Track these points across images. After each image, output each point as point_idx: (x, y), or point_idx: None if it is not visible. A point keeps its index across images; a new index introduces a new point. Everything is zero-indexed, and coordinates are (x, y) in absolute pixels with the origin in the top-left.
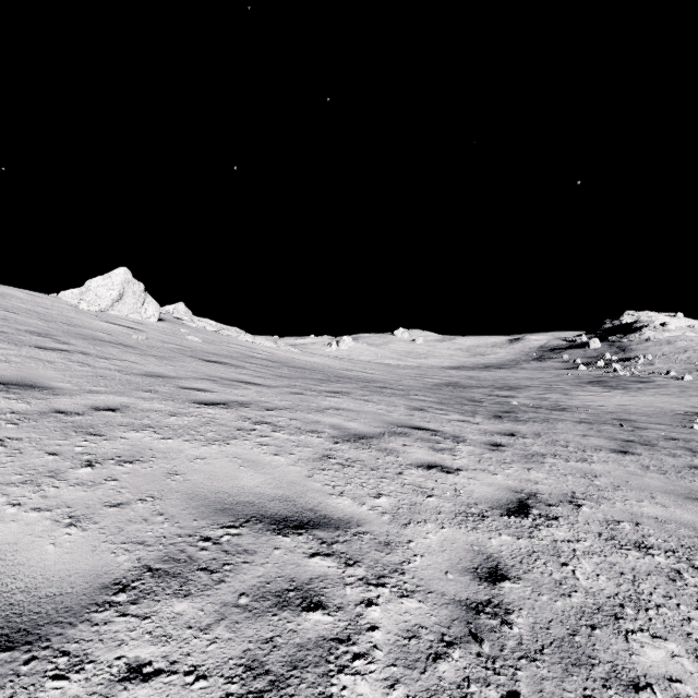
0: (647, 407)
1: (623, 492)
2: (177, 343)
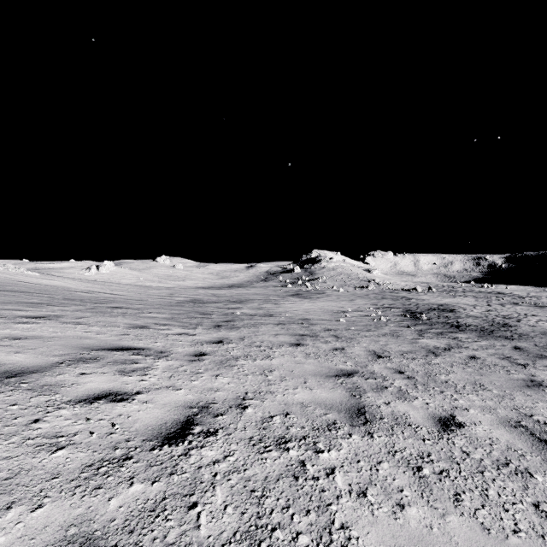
0: (320, 309)
1: (286, 382)
2: None
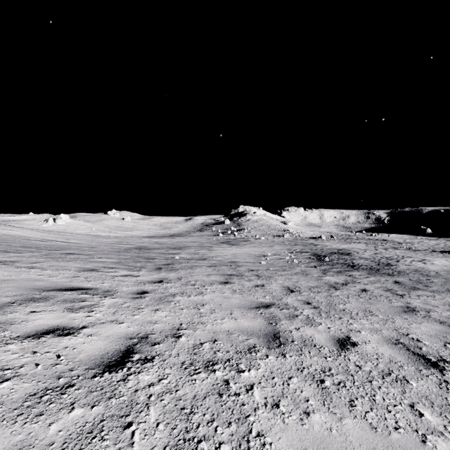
0: (245, 254)
1: (215, 314)
2: None
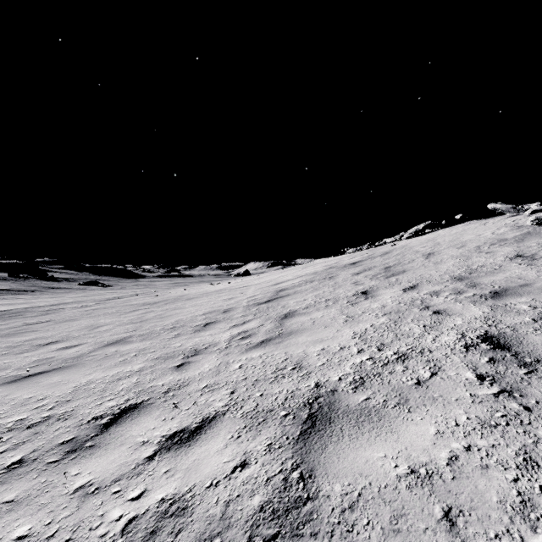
0: None
1: None
2: None
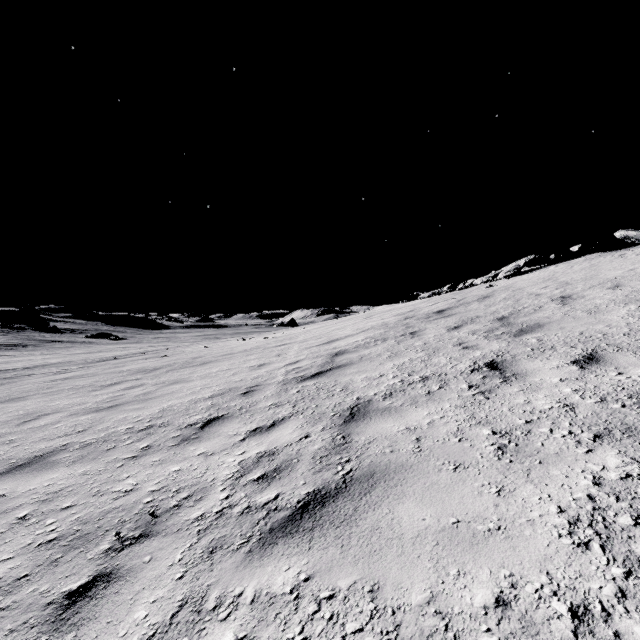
0: None
1: None
2: None
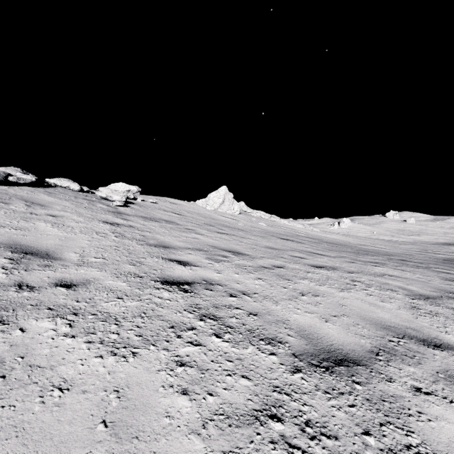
0: None
1: None
2: (257, 227)
